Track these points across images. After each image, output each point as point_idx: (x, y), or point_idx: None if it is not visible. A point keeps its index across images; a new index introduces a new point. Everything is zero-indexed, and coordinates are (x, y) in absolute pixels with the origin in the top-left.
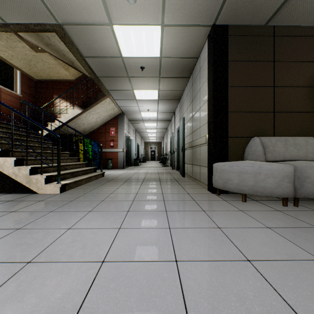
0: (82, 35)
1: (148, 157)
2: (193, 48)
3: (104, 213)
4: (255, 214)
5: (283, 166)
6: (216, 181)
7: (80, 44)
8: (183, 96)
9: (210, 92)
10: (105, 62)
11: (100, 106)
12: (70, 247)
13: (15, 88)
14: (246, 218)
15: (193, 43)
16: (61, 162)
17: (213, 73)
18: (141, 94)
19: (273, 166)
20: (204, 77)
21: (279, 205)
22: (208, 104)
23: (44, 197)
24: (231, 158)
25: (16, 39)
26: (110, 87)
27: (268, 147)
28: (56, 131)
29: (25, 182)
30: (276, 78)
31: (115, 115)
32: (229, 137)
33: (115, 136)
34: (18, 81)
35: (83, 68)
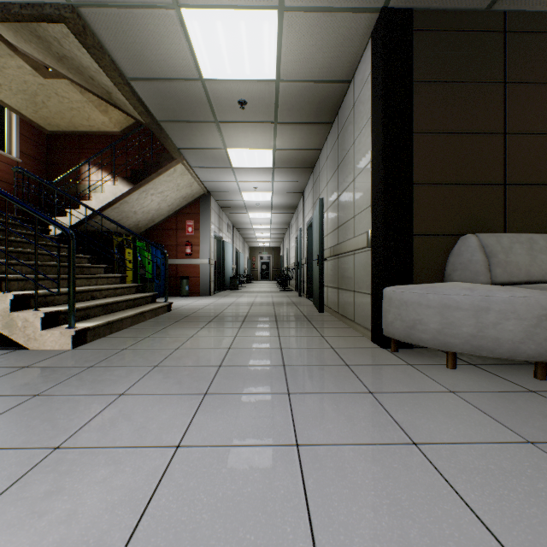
0: (120, 31)
1: (257, 274)
2: (341, 60)
3: (151, 400)
4: (485, 401)
5: (538, 295)
6: (389, 323)
7: (118, 51)
8: (320, 161)
9: (377, 144)
10: (169, 91)
11: (165, 180)
12: (34, 517)
13: (8, 147)
14: (469, 412)
15: (342, 51)
16: (86, 284)
17: (383, 106)
18: (241, 158)
19: (516, 294)
20: (364, 118)
21: (529, 377)
22: (372, 170)
23: (37, 358)
24: (419, 277)
25: (5, 51)
26: (182, 143)
27: (496, 255)
28: (83, 226)
29: (2, 326)
30: (509, 117)
31: (194, 196)
32: (416, 234)
33: (195, 235)
34: (14, 133)
35: (129, 105)
